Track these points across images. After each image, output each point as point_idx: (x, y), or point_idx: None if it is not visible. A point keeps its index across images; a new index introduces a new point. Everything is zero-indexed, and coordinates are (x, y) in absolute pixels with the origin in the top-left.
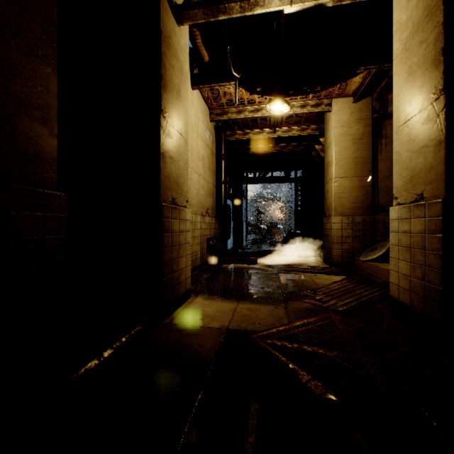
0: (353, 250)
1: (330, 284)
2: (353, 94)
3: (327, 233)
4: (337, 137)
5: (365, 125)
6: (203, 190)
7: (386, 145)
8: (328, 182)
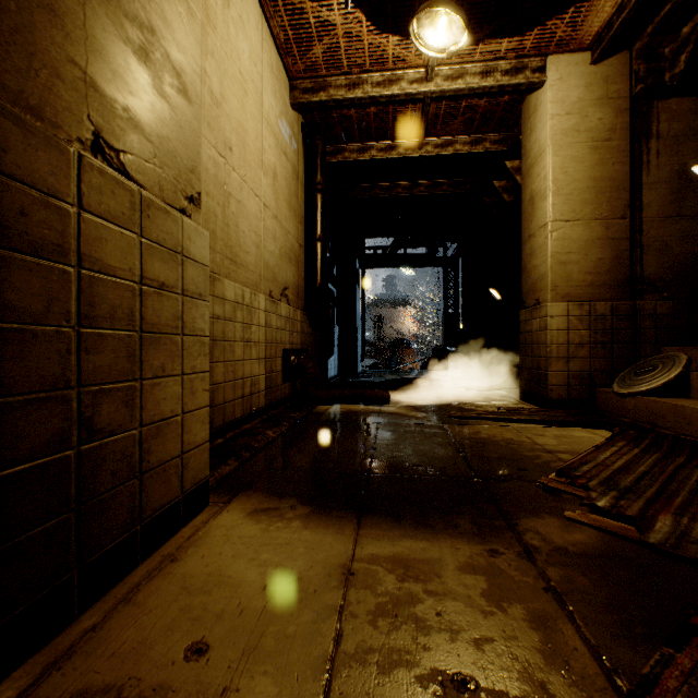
0: (592, 372)
1: (594, 452)
2: (593, 44)
3: (531, 340)
4: (557, 137)
5: (616, 110)
6: (275, 244)
7: (658, 154)
8: (535, 235)
